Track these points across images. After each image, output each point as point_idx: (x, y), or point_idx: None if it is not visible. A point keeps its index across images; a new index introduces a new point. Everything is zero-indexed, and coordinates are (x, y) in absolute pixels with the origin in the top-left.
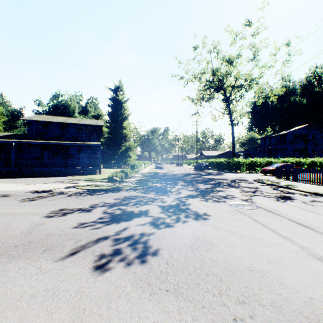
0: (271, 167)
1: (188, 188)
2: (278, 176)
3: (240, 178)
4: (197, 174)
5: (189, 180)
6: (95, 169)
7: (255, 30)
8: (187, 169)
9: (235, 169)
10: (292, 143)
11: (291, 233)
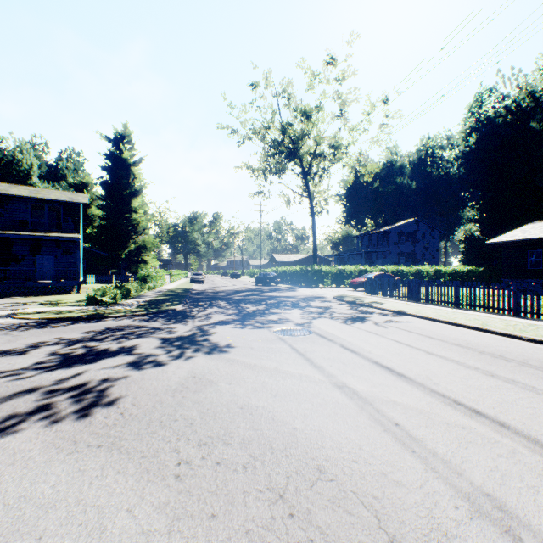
0: (362, 278)
1: (227, 311)
2: (367, 291)
3: (317, 295)
4: (256, 291)
5: (236, 299)
6: (67, 284)
7: (342, 73)
8: (246, 284)
9: (316, 283)
10: (397, 244)
11: (330, 361)
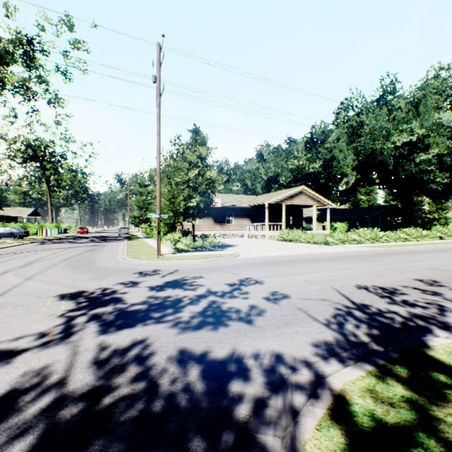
0: None
1: None
2: None
3: None
4: None
5: None
6: None
7: None
8: None
9: None
10: None
11: None
